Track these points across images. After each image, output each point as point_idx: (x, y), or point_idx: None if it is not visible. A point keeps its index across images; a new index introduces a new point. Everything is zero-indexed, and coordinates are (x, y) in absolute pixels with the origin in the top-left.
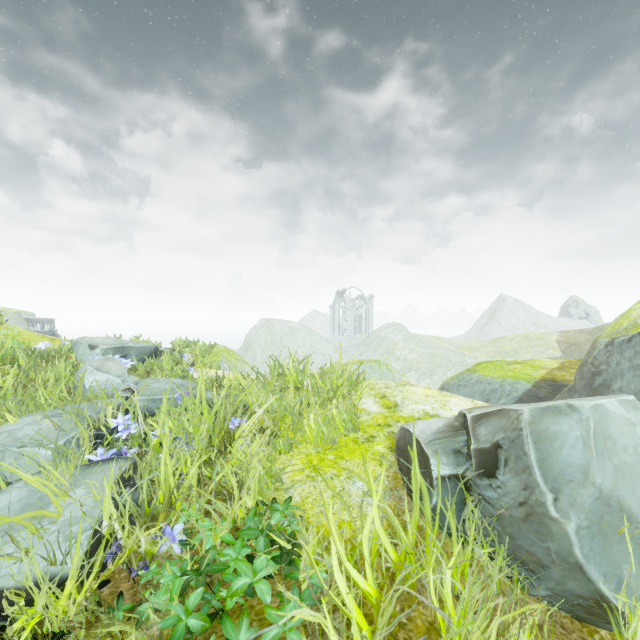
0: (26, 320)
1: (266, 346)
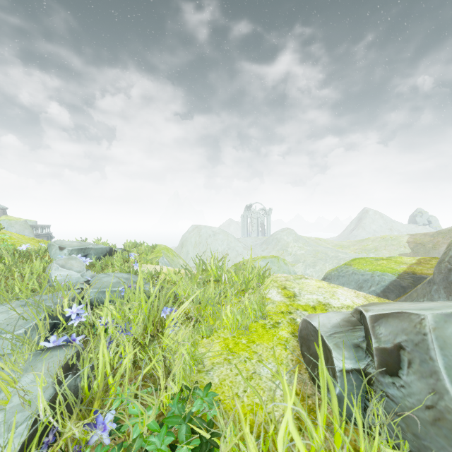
0: (31, 226)
1: (196, 244)
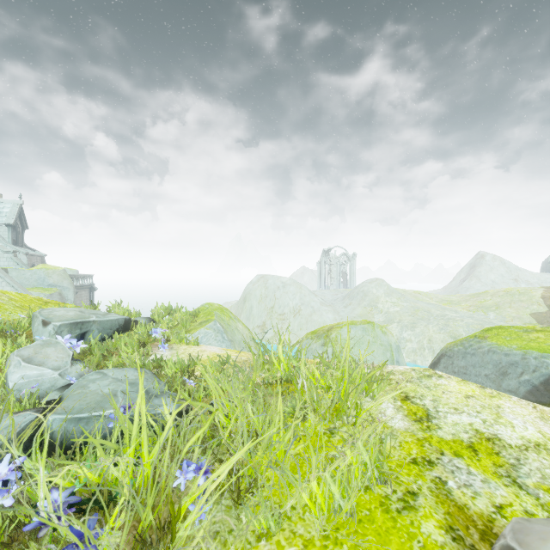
0: (70, 276)
1: (261, 298)
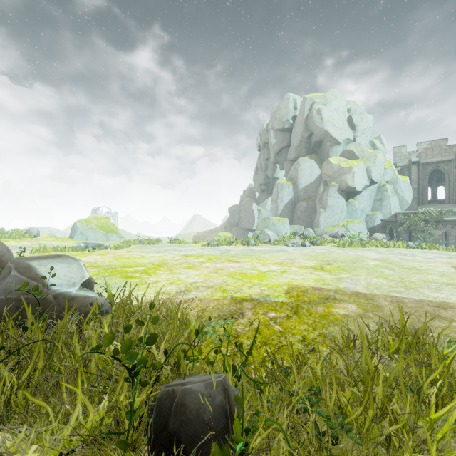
0: None
1: None
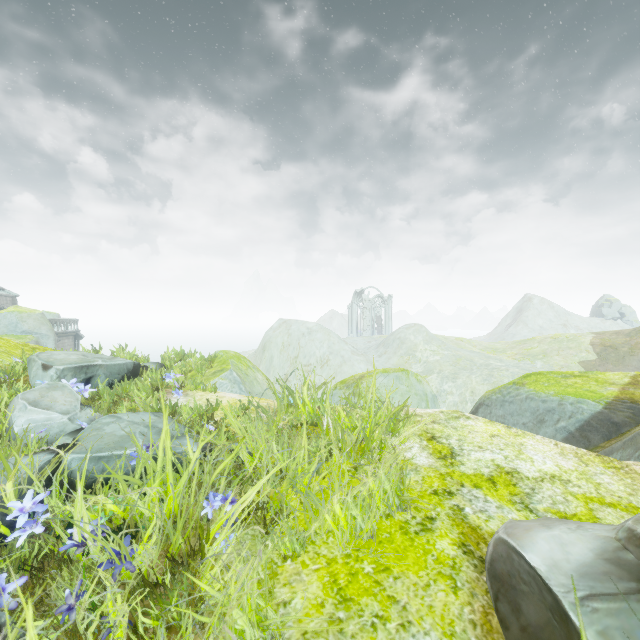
0: (50, 321)
1: (283, 347)
